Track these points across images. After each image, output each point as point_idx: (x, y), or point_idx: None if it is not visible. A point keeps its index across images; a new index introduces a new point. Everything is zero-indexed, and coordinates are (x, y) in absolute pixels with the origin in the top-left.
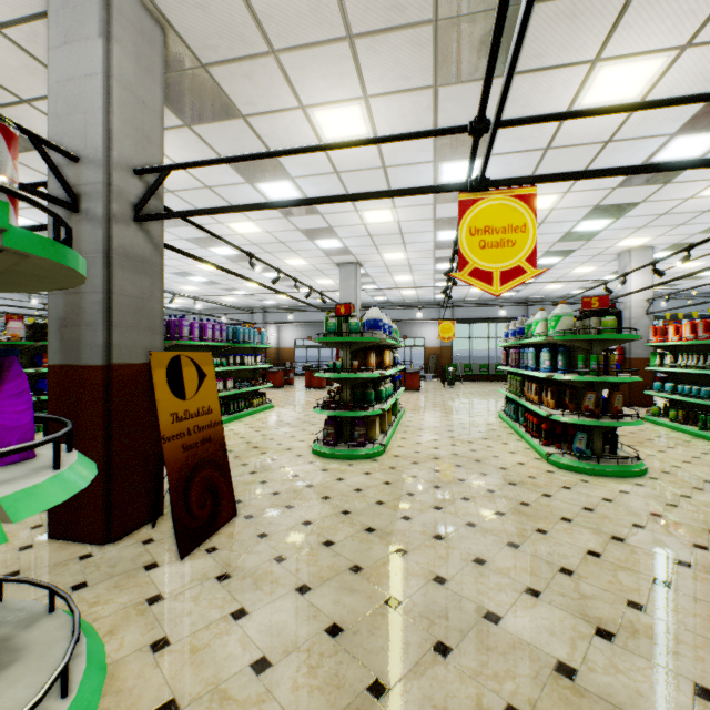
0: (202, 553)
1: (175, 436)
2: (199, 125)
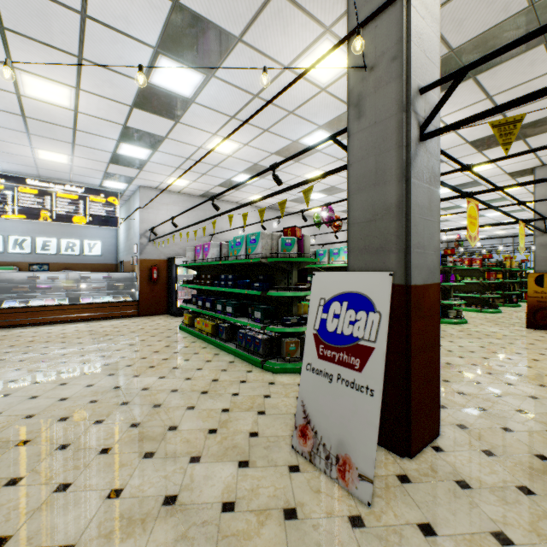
0: (531, 329)
1: (533, 297)
2: None
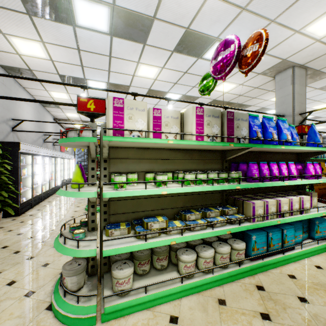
0: None
1: (316, 185)
2: (309, 84)
